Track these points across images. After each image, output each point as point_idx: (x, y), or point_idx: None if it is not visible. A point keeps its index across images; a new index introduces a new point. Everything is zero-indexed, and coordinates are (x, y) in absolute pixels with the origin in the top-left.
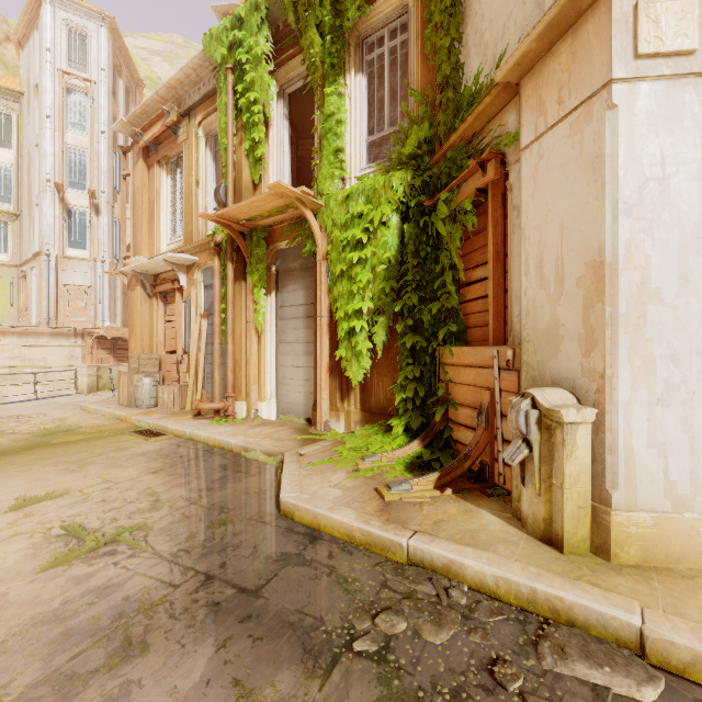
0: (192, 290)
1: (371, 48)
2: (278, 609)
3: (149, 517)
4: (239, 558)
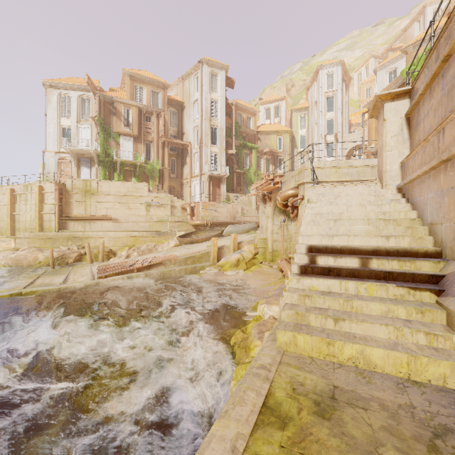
0: None
1: None
2: None
3: None
4: None
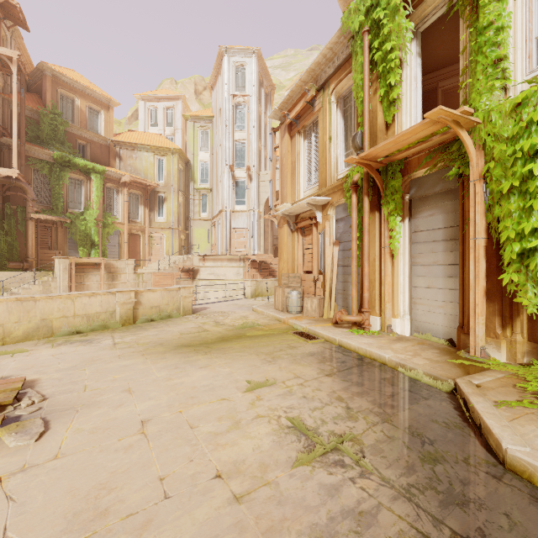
0: (326, 223)
1: None
2: None
3: (352, 426)
4: (497, 529)
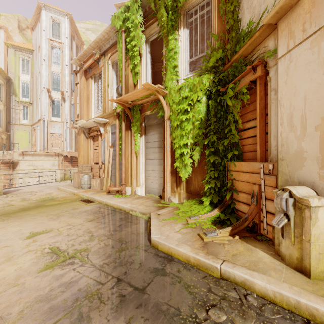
0: (106, 135)
1: (190, 17)
2: (155, 301)
3: (89, 244)
4: (133, 270)
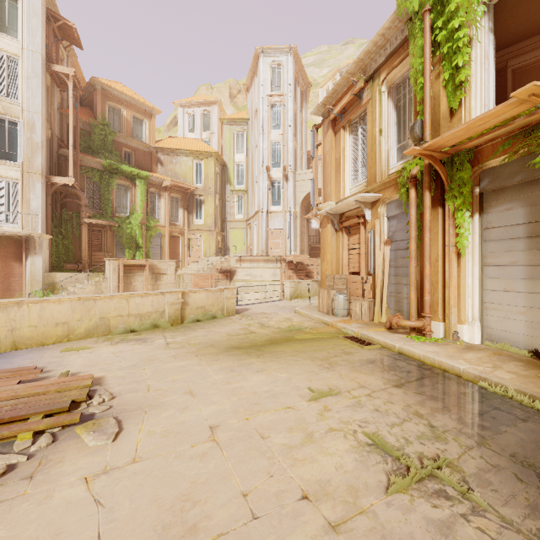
0: (376, 222)
1: None
2: None
3: (443, 449)
4: None
